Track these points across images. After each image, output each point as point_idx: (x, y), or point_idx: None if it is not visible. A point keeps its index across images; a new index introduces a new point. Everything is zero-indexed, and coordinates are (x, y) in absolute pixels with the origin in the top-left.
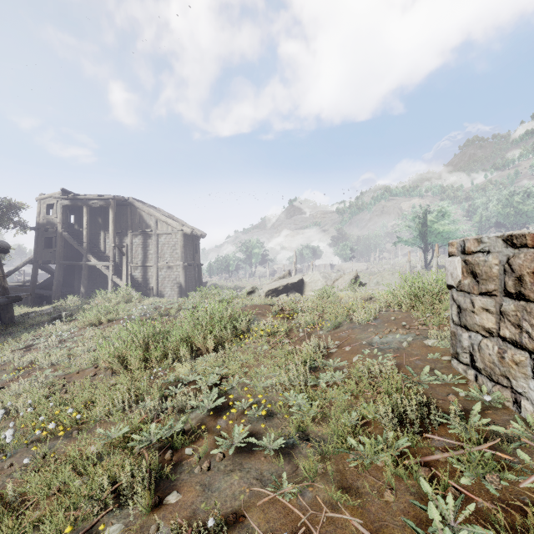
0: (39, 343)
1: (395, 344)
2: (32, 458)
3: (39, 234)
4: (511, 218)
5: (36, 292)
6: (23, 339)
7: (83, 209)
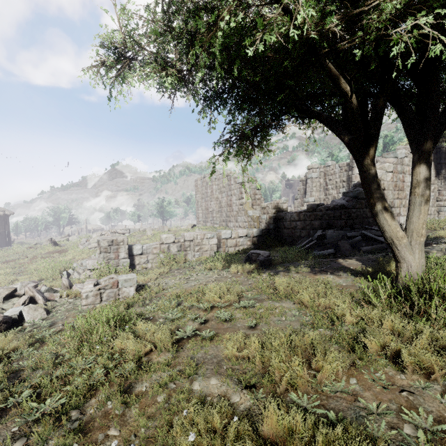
0: None
1: None
2: None
3: None
4: None
5: None
6: None
7: None
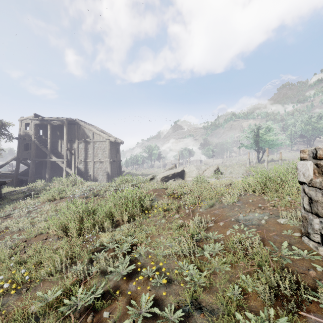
0: (15, 213)
1: (256, 221)
2: None
3: (20, 142)
4: (309, 132)
5: (18, 177)
6: (5, 209)
7: (47, 126)
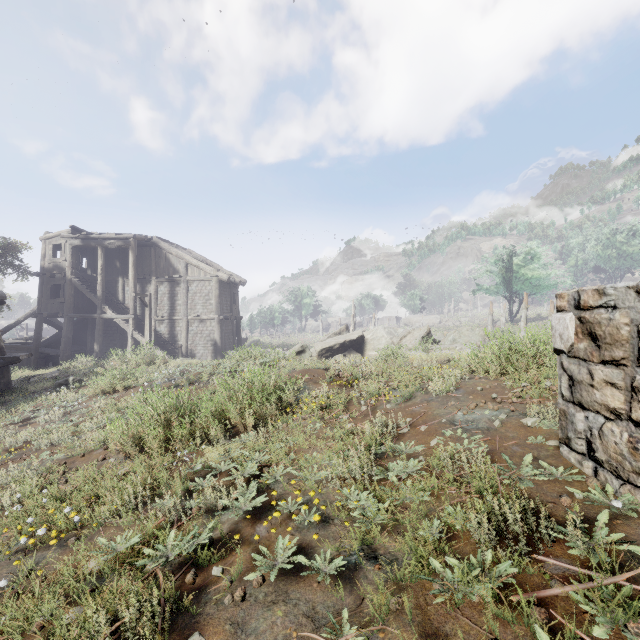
0: (39, 416)
1: (484, 422)
2: (11, 578)
3: (44, 281)
4: (613, 261)
5: (40, 351)
6: (20, 410)
7: (97, 251)
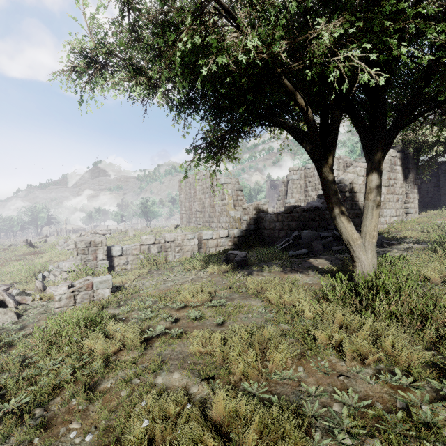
0: None
1: None
2: None
3: None
4: None
5: None
6: None
7: None
